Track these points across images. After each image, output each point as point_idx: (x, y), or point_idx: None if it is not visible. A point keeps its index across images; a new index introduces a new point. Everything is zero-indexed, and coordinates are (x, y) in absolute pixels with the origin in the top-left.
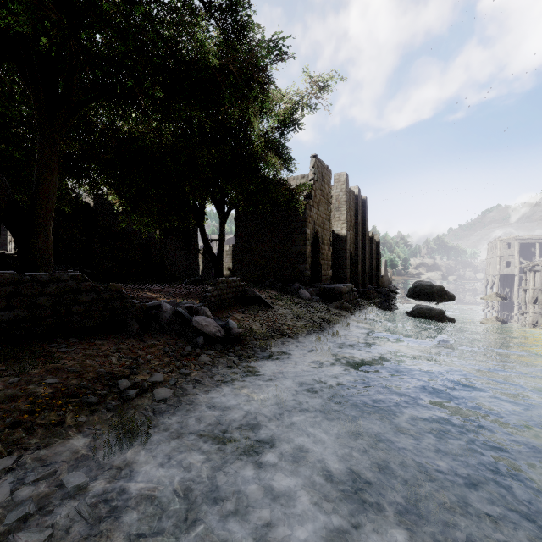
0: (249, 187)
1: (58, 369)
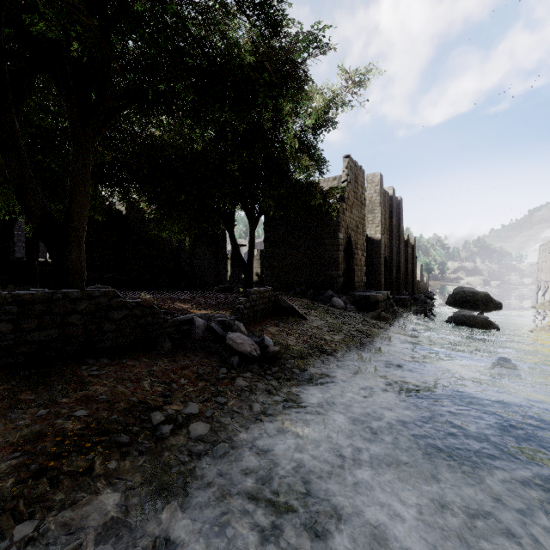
0: (280, 191)
1: (88, 398)
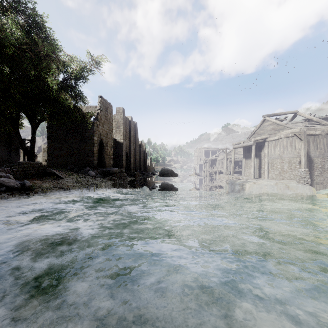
0: (53, 110)
1: None
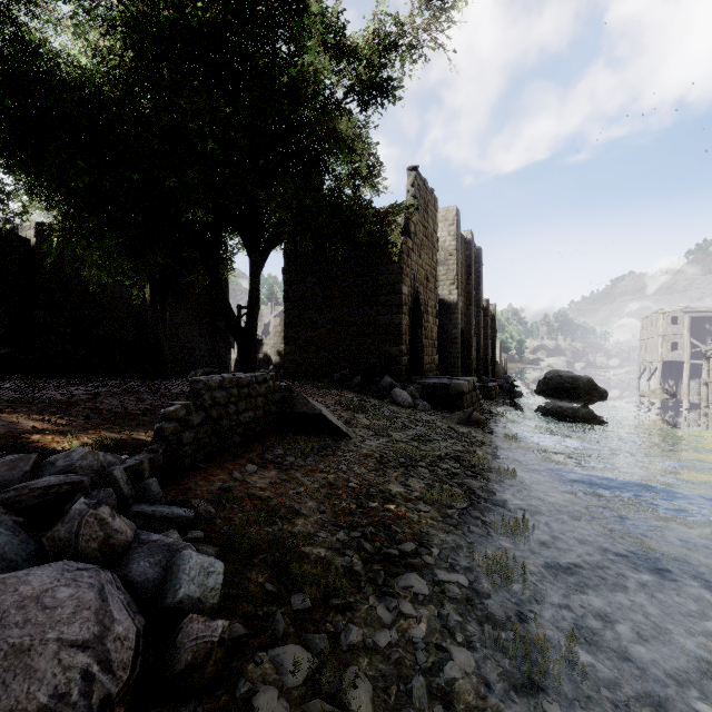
0: (303, 203)
1: None
